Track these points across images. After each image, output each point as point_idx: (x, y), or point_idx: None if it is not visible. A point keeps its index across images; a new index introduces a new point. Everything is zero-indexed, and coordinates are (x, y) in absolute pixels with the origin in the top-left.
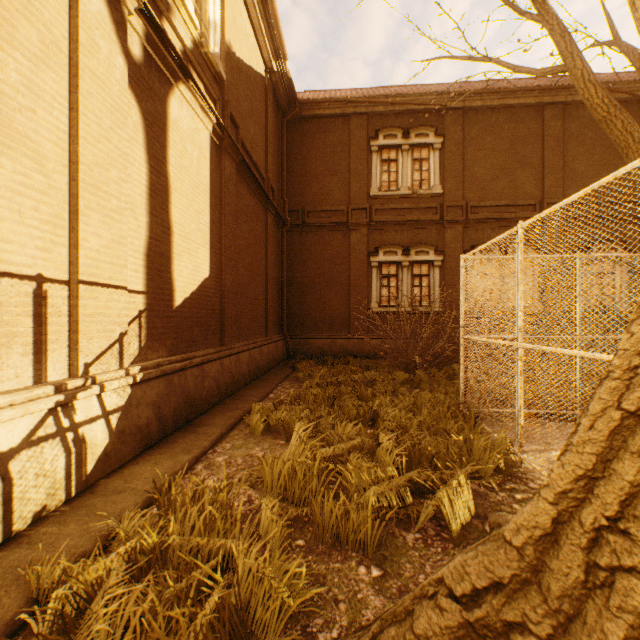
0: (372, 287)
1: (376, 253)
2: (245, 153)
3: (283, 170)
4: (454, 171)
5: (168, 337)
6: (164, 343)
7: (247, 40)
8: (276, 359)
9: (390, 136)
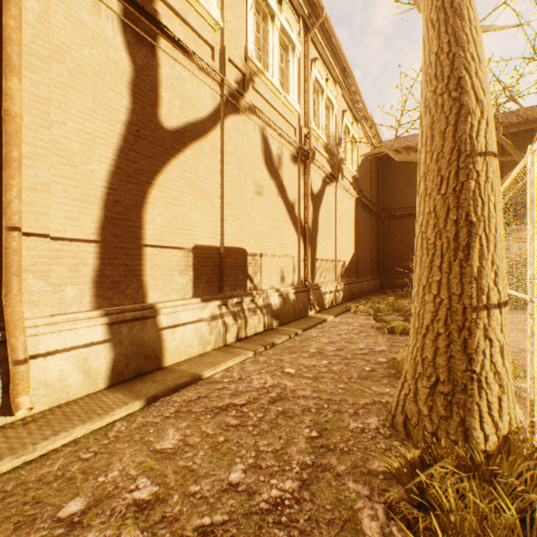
0: None
1: None
2: (363, 197)
3: (379, 189)
4: None
5: (346, 273)
6: (345, 275)
7: (364, 147)
8: (376, 288)
9: None
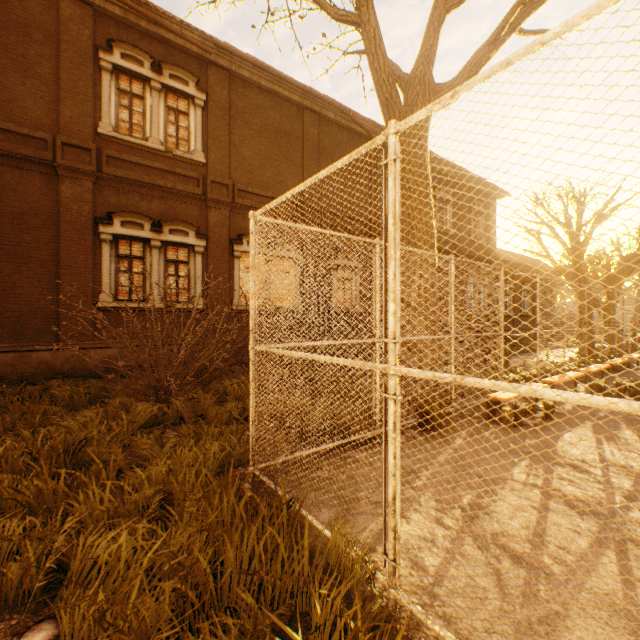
0: (103, 271)
1: (110, 221)
2: None
3: None
4: (220, 141)
5: None
6: None
7: None
8: None
9: (133, 59)
